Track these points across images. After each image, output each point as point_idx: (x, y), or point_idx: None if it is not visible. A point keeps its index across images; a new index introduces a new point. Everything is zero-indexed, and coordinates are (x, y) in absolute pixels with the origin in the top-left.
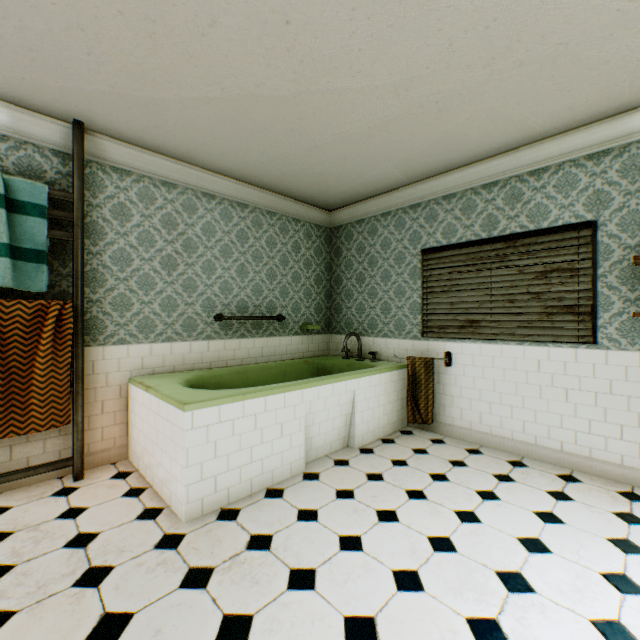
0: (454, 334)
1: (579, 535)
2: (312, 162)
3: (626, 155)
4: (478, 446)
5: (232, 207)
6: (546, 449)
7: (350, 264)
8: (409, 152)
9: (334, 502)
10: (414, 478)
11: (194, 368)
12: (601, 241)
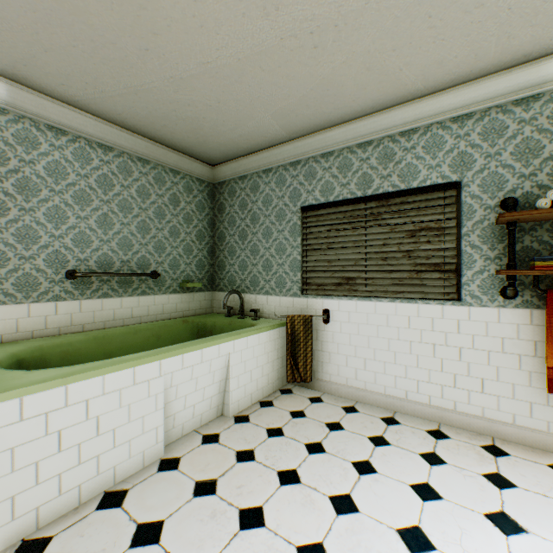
0: (332, 291)
1: (458, 514)
2: (182, 101)
3: (487, 119)
4: (354, 402)
5: (91, 147)
6: (416, 403)
7: (233, 220)
8: (286, 100)
9: (189, 504)
10: (289, 452)
11: (34, 336)
12: (465, 201)
